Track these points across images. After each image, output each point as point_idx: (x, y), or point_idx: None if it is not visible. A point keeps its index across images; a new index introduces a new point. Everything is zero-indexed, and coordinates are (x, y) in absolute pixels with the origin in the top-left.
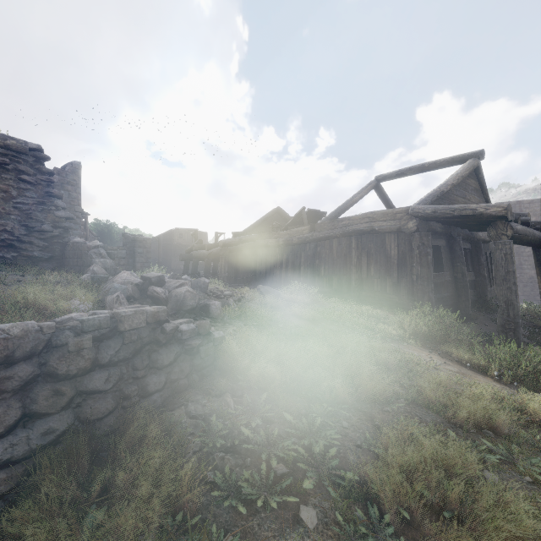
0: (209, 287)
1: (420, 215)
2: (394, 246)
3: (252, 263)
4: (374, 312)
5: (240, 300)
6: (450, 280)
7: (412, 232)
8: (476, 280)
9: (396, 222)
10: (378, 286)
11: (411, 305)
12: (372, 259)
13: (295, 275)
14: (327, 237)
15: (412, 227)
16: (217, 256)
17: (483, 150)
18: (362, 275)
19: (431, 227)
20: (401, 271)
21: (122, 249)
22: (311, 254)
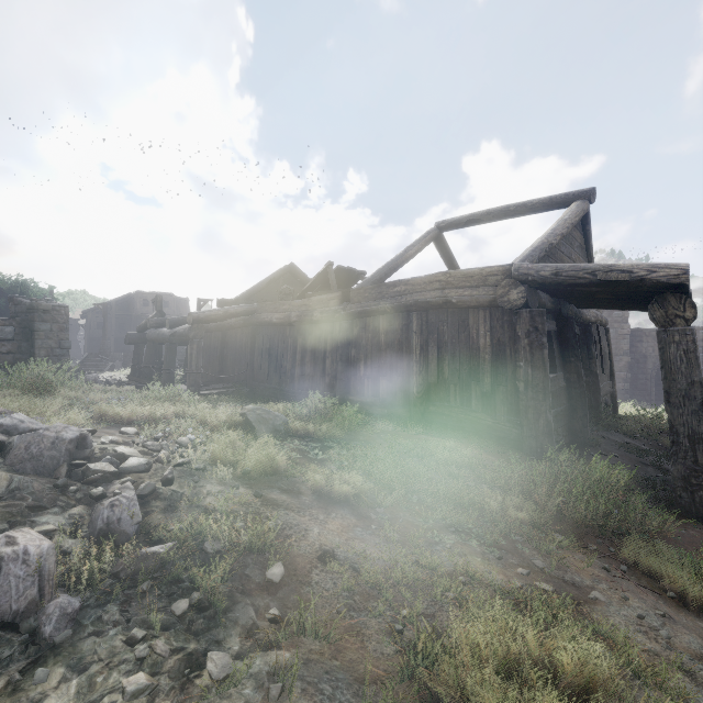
0: (86, 445)
1: (531, 280)
2: (484, 330)
3: (247, 350)
4: (463, 454)
5: (169, 482)
6: (564, 385)
7: (516, 307)
8: (585, 380)
9: (487, 290)
10: (456, 398)
11: (515, 433)
12: (446, 352)
13: (317, 373)
14: (370, 311)
15: (516, 300)
16: (185, 339)
17: (594, 189)
18: (429, 377)
19: (542, 301)
20: (497, 374)
21: (6, 325)
22: (343, 338)
